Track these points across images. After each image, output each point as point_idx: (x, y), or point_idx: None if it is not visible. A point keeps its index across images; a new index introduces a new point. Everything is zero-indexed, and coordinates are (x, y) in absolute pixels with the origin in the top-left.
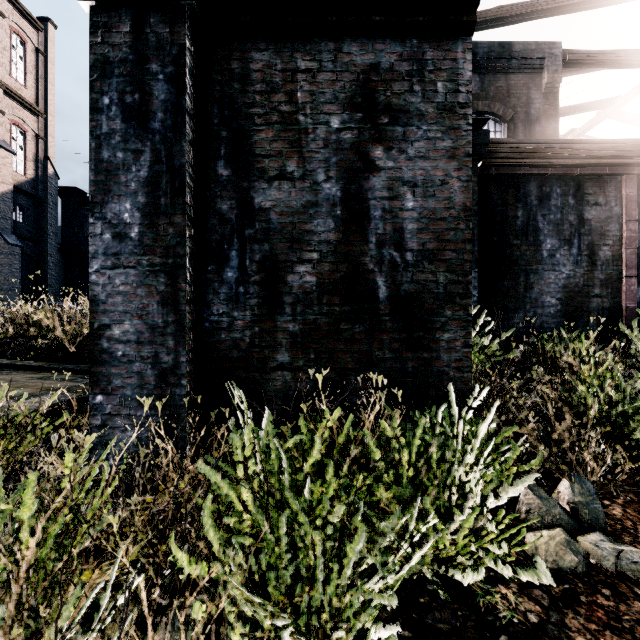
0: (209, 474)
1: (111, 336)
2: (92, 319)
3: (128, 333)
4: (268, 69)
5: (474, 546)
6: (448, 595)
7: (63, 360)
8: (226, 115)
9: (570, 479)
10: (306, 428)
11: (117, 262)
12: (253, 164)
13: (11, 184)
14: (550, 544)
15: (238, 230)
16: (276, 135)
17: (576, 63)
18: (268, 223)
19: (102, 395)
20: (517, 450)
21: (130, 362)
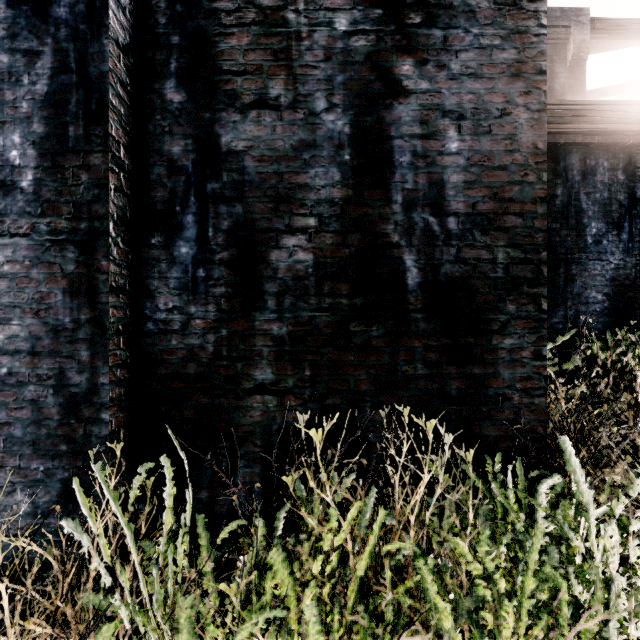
0: None
1: None
2: None
3: (17, 339)
4: None
5: None
6: None
7: None
8: (178, 11)
9: None
10: (286, 566)
11: None
12: (219, 85)
13: None
14: None
15: (196, 184)
16: (253, 41)
17: (605, 33)
18: (241, 173)
19: None
20: None
21: (20, 384)
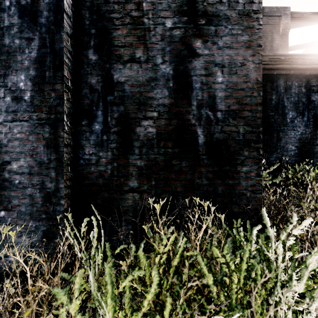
0: None
1: (11, 169)
2: None
3: (23, 167)
4: None
5: None
6: None
7: None
8: (94, 18)
9: None
10: (145, 257)
11: (15, 117)
12: (113, 52)
13: None
14: None
15: (102, 97)
16: (128, 32)
17: (298, 19)
18: (123, 92)
19: (4, 211)
20: None
21: (24, 188)
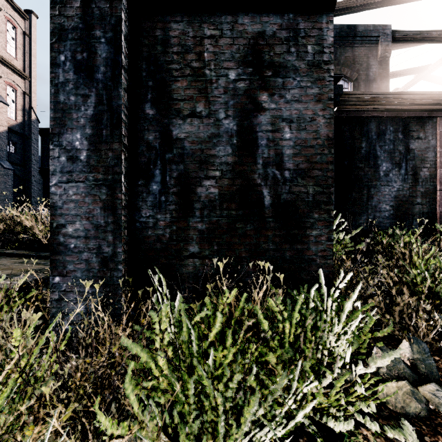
0: (131, 347)
1: (66, 233)
2: (52, 220)
3: (78, 231)
4: (183, 36)
5: (343, 400)
6: (321, 436)
7: (38, 249)
8: (152, 70)
9: (409, 340)
10: (210, 305)
11: (70, 178)
12: (172, 106)
13: (6, 126)
14: (398, 393)
15: (161, 154)
16: (189, 84)
17: (401, 40)
18: (183, 149)
19: (59, 277)
20: (372, 321)
21: (80, 252)
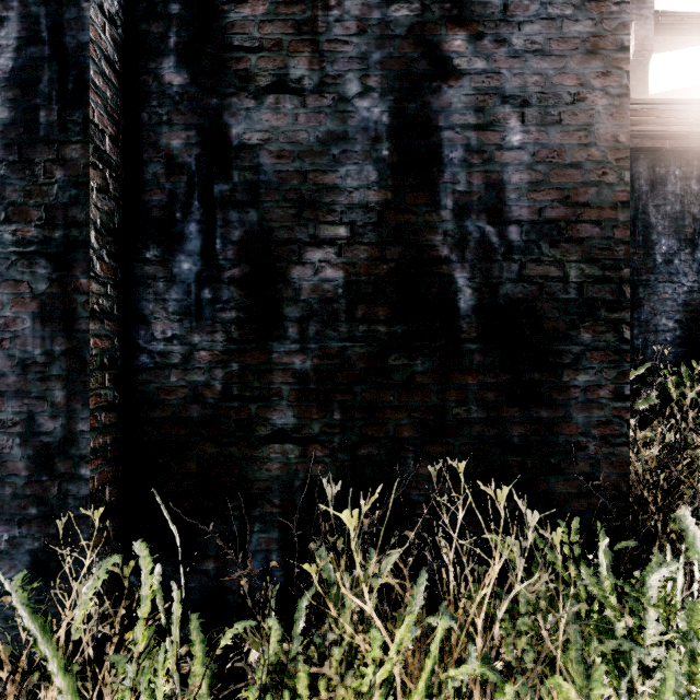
0: None
1: None
2: None
3: None
4: None
5: None
6: None
7: None
8: None
9: None
10: None
11: None
12: (228, 64)
13: None
14: None
15: (201, 185)
16: (270, 11)
17: (670, 29)
18: (256, 172)
19: None
20: None
21: None
